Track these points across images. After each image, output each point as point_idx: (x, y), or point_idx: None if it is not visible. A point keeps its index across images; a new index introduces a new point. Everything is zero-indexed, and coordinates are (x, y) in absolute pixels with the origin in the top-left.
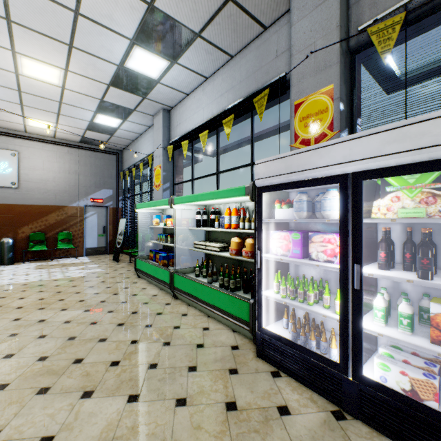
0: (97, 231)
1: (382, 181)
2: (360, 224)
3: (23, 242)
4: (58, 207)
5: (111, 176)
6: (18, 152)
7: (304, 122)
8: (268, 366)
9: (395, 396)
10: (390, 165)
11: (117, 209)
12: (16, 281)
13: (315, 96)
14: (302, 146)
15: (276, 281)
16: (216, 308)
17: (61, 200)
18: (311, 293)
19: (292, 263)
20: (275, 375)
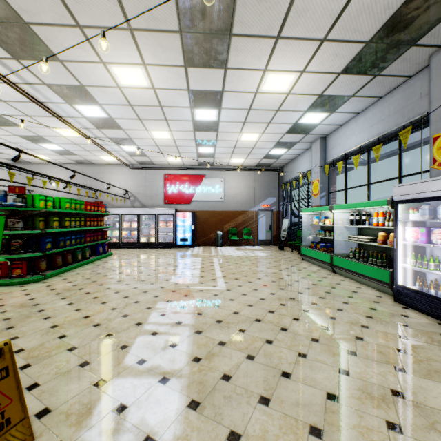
0: (265, 228)
1: None
2: None
3: (225, 233)
4: (243, 212)
5: (275, 187)
6: (223, 179)
7: (440, 150)
8: (401, 305)
9: None
10: None
11: (278, 212)
12: (233, 254)
13: None
14: (438, 167)
15: (409, 258)
16: (366, 276)
17: (244, 207)
18: (430, 263)
19: (427, 250)
20: (404, 308)
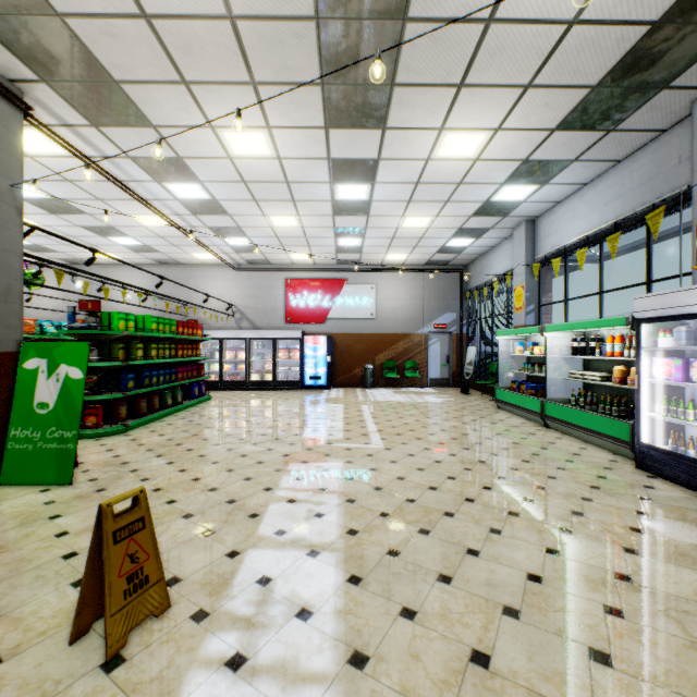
0: (440, 361)
1: None
2: None
3: (378, 368)
4: (405, 335)
5: (455, 297)
6: (375, 285)
7: None
8: (645, 473)
9: None
10: None
11: (461, 335)
12: (390, 400)
13: None
14: None
15: (658, 403)
16: (594, 431)
17: (407, 327)
18: (689, 410)
19: (687, 392)
20: (650, 477)
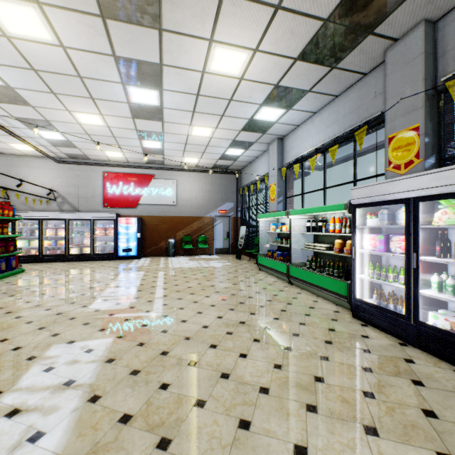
0: (222, 236)
1: (436, 202)
2: (417, 229)
3: (178, 242)
4: (198, 218)
5: (233, 191)
6: (176, 180)
7: (395, 151)
8: (359, 322)
9: (436, 330)
10: (434, 193)
11: (236, 218)
12: (184, 266)
13: (405, 132)
14: (394, 170)
15: (367, 268)
16: (323, 288)
17: (200, 212)
18: (390, 274)
19: (384, 258)
20: (363, 325)
